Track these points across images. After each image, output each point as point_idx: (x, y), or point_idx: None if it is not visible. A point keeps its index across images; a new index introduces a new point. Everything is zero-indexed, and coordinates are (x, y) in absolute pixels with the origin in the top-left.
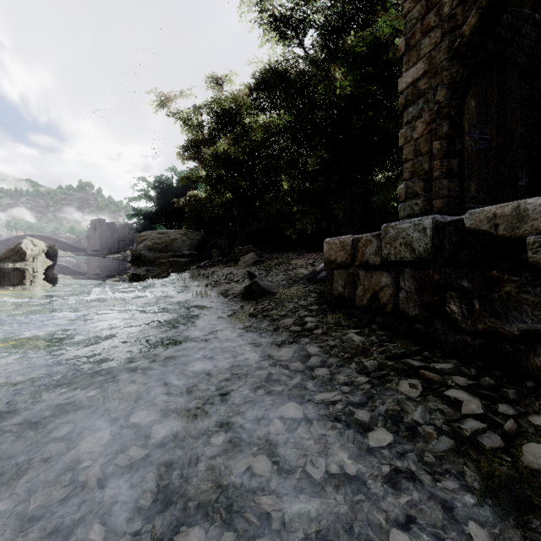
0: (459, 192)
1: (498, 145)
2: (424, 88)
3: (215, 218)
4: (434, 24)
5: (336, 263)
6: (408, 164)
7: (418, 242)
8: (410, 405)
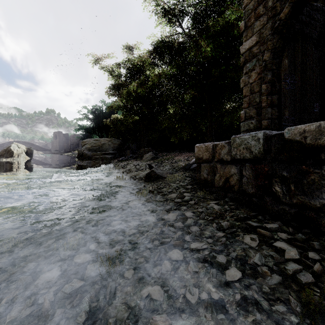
0: (278, 115)
1: (301, 87)
2: (256, 52)
3: (129, 131)
4: (263, 12)
5: (202, 159)
6: (246, 98)
7: (254, 147)
8: (251, 252)
